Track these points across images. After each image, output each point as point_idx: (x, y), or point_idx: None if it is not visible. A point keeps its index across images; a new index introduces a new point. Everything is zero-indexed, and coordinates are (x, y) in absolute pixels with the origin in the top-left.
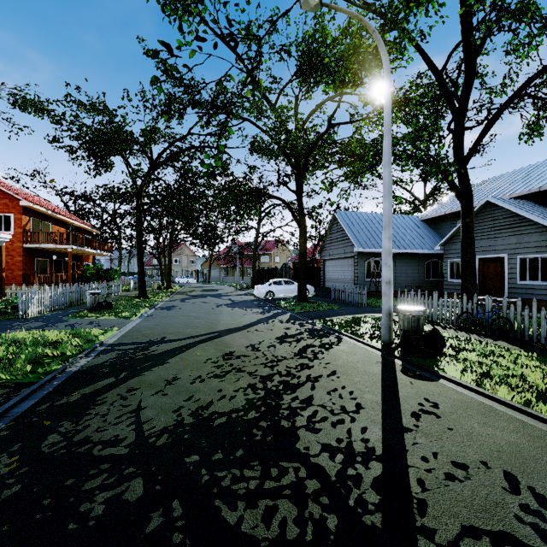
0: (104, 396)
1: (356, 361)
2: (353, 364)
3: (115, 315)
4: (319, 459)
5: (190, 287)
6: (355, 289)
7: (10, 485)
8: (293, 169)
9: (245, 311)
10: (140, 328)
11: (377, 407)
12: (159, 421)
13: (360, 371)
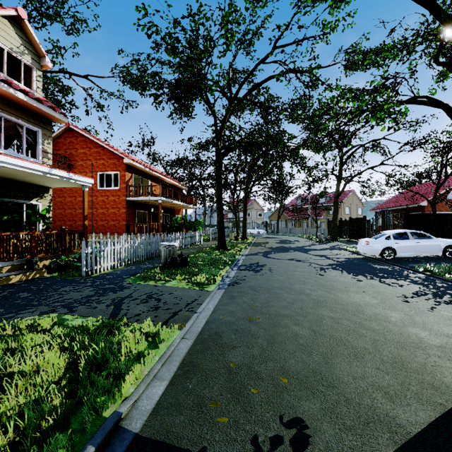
0: None
1: None
2: None
3: (188, 280)
4: None
5: (262, 238)
6: None
7: None
8: None
9: (391, 287)
10: (221, 329)
11: None
12: None
13: None
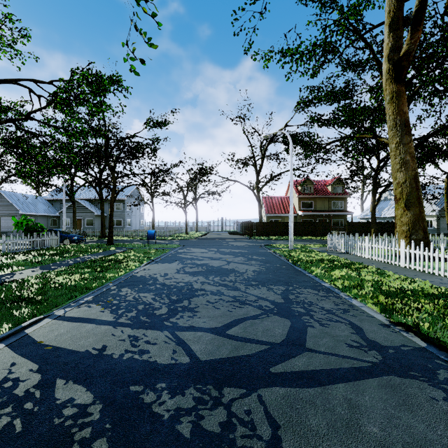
0: None
1: None
2: None
3: None
4: None
5: None
6: None
7: None
8: None
9: None
10: None
11: None
12: None
13: None
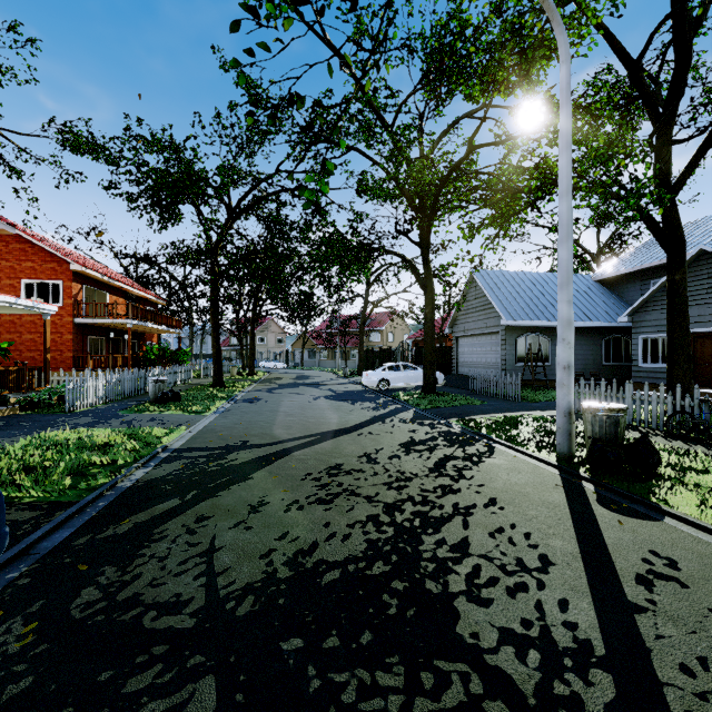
0: (164, 527)
1: (524, 484)
2: (520, 488)
3: (184, 410)
4: (499, 658)
5: (278, 373)
6: (503, 376)
7: (18, 676)
8: (416, 213)
9: (352, 406)
10: (215, 428)
11: (575, 563)
12: (240, 573)
13: (533, 499)
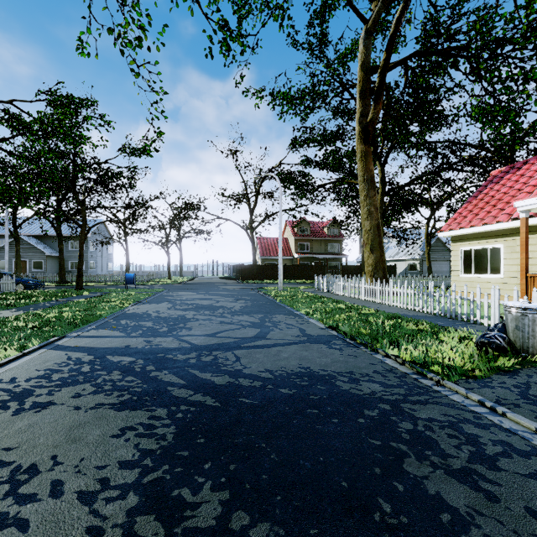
0: None
1: None
2: None
3: None
4: None
5: None
6: None
7: None
8: None
9: None
10: None
11: None
12: None
13: None
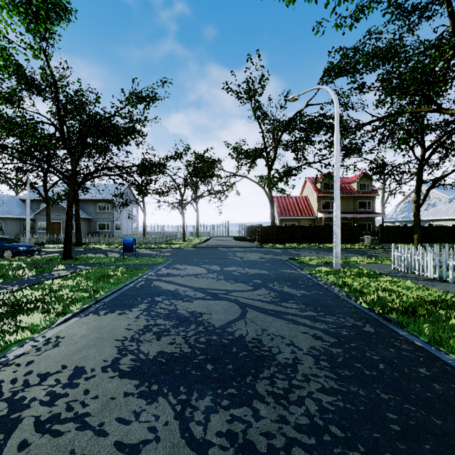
0: None
1: None
2: None
3: None
4: None
5: None
6: None
7: None
8: None
9: None
10: None
11: None
12: None
13: None
